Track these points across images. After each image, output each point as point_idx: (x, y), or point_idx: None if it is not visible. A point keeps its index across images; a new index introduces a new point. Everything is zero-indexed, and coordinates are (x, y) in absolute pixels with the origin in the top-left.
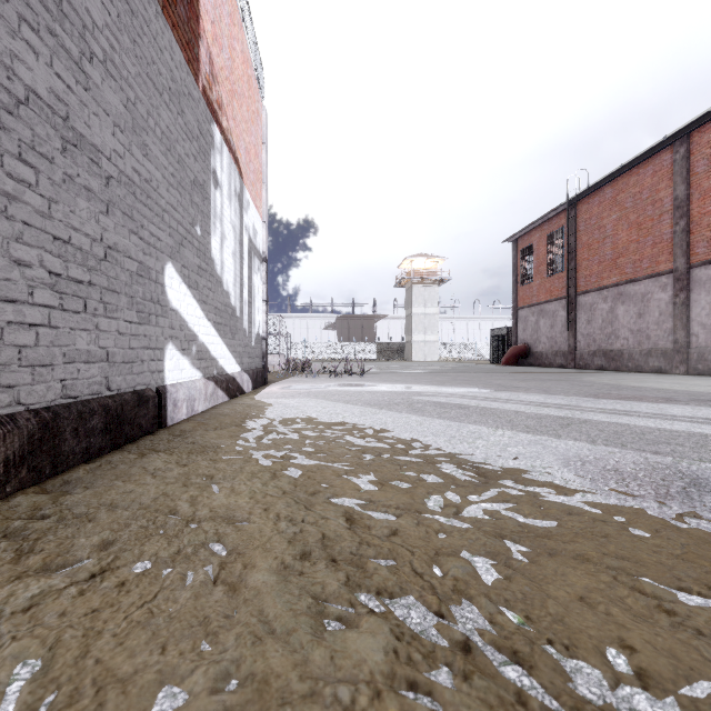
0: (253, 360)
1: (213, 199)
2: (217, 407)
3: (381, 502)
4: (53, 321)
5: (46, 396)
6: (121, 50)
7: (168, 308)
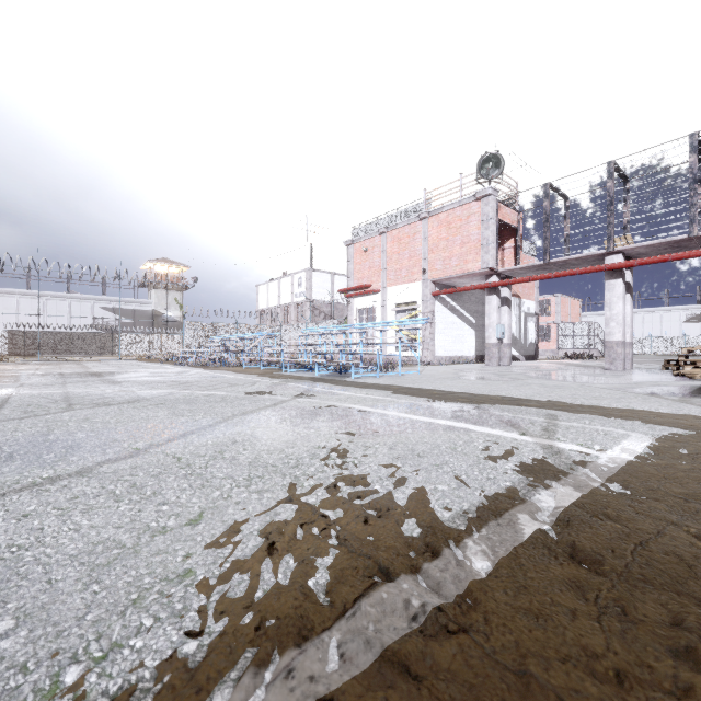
0: (527, 352)
1: None
2: None
3: None
4: (482, 347)
5: (481, 354)
6: None
7: None
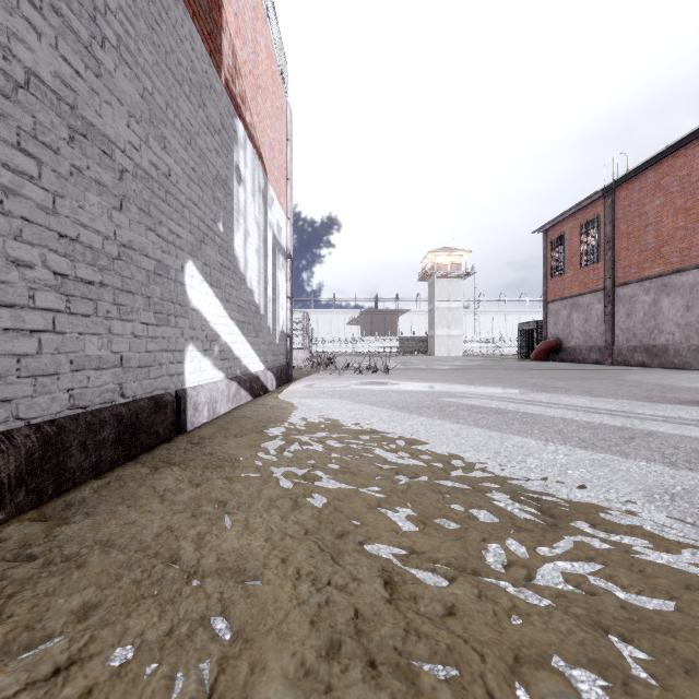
0: (278, 357)
1: (236, 195)
2: (239, 408)
3: (426, 555)
4: (59, 326)
5: (50, 408)
6: (137, 36)
7: (188, 308)
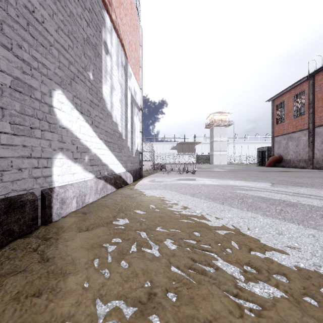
0: (134, 164)
1: (104, 60)
2: (105, 197)
3: None
4: None
5: None
6: None
7: (57, 125)
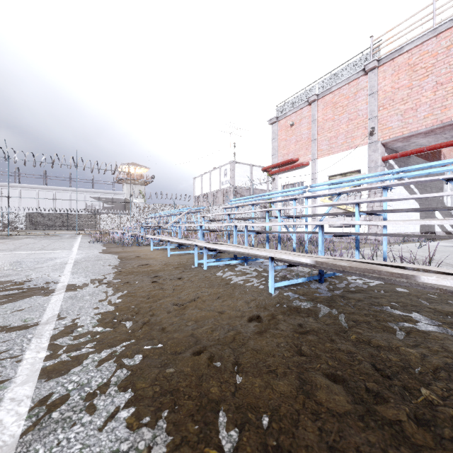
0: None
1: (444, 187)
2: None
3: None
4: None
5: (424, 230)
6: None
7: (435, 217)
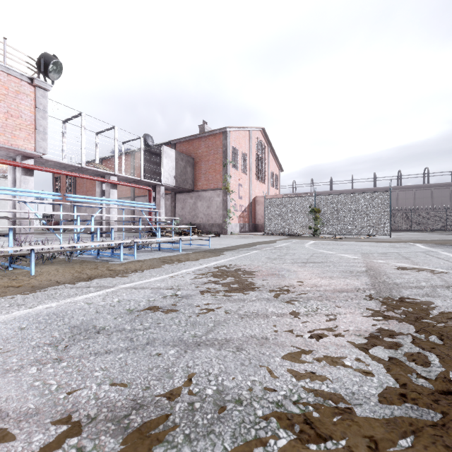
0: None
1: None
2: None
3: None
4: None
5: None
6: None
7: None
